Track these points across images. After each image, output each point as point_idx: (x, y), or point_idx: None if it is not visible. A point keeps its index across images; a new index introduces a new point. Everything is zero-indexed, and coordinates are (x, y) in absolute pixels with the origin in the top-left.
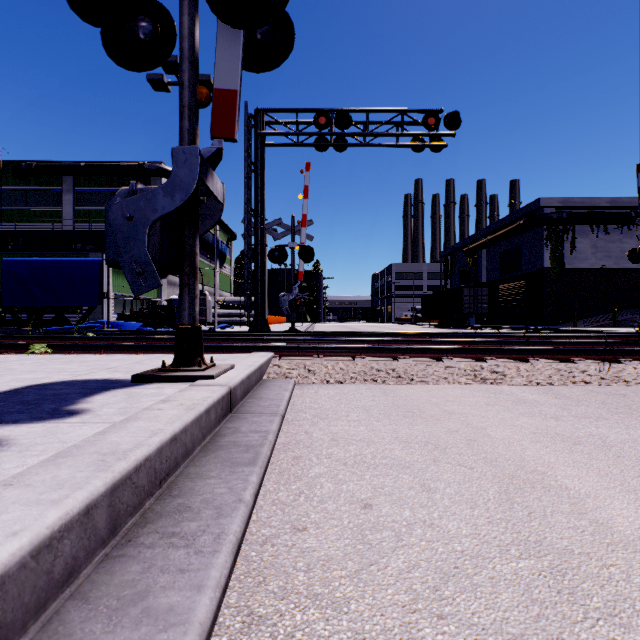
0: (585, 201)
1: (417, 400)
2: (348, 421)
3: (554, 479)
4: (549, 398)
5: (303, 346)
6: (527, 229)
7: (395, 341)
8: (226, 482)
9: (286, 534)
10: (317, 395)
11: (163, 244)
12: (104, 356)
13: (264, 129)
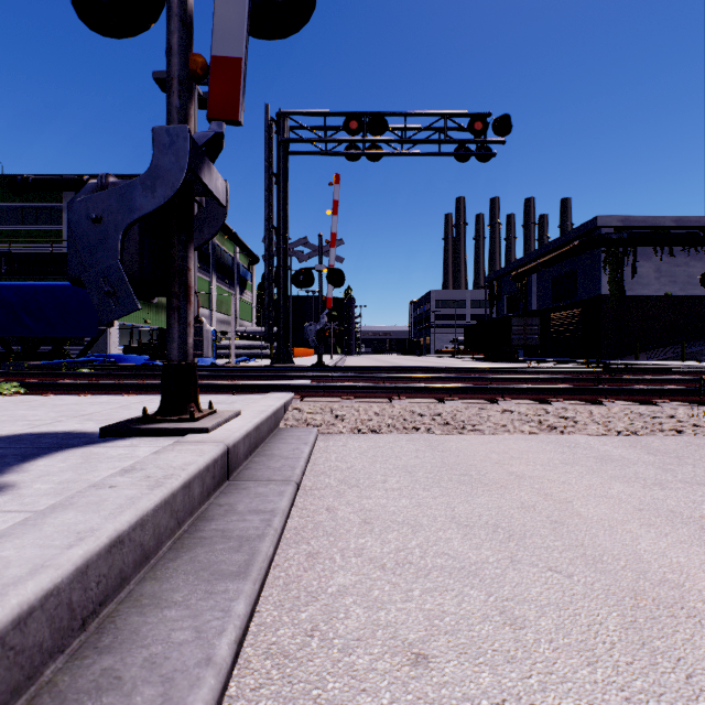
0: (648, 220)
1: (473, 457)
2: (385, 490)
3: (699, 598)
4: (640, 454)
5: (330, 385)
6: (583, 251)
7: (439, 378)
8: (194, 616)
9: None
10: (345, 449)
11: (143, 255)
12: (87, 398)
13: (287, 135)
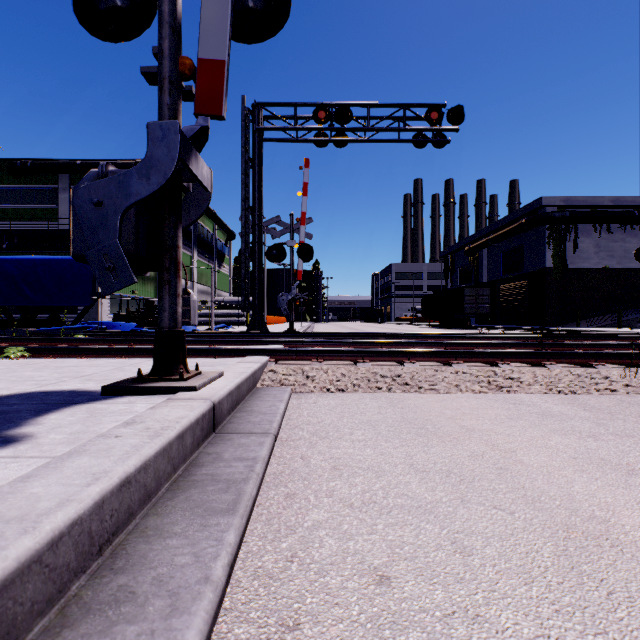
0: (588, 200)
1: (429, 413)
2: (352, 441)
3: (622, 531)
4: (577, 410)
5: (301, 349)
6: (529, 228)
7: (398, 343)
8: (192, 544)
9: (270, 637)
10: (316, 406)
11: (138, 235)
12: (85, 361)
13: (262, 124)
